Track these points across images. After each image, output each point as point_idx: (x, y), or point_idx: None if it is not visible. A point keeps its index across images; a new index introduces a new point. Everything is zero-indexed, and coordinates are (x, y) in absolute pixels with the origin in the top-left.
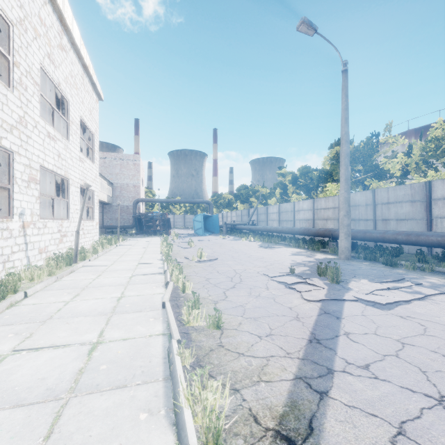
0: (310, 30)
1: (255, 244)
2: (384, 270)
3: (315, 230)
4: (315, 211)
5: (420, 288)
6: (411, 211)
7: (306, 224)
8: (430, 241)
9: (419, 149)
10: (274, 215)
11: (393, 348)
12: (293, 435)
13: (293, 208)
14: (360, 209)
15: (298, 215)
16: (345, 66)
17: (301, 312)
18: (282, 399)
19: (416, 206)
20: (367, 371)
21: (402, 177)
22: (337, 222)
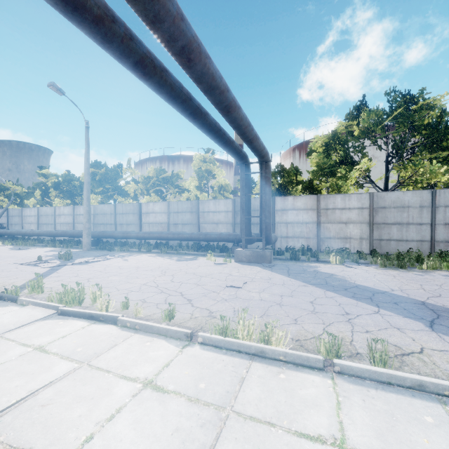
0: (59, 92)
1: (5, 248)
2: (105, 253)
3: (71, 232)
4: (75, 216)
5: (110, 257)
6: (133, 219)
7: (67, 227)
8: (131, 236)
9: (141, 182)
10: (32, 218)
11: (74, 272)
12: (22, 287)
13: (54, 213)
14: (107, 217)
15: (59, 219)
16: (87, 124)
17: (38, 271)
18: (20, 285)
19: (135, 217)
20: (58, 276)
21: (135, 197)
22: (92, 225)
